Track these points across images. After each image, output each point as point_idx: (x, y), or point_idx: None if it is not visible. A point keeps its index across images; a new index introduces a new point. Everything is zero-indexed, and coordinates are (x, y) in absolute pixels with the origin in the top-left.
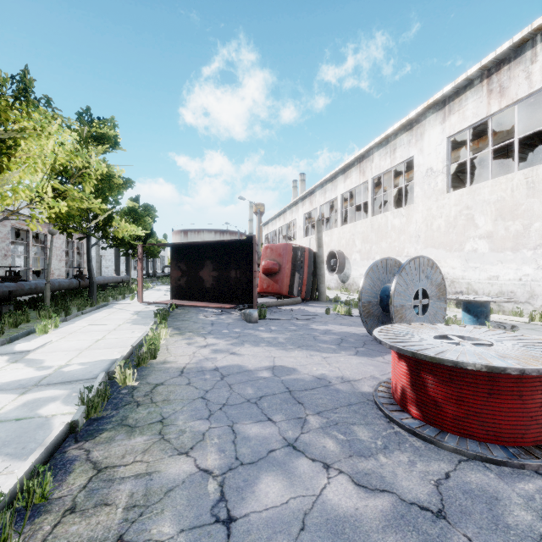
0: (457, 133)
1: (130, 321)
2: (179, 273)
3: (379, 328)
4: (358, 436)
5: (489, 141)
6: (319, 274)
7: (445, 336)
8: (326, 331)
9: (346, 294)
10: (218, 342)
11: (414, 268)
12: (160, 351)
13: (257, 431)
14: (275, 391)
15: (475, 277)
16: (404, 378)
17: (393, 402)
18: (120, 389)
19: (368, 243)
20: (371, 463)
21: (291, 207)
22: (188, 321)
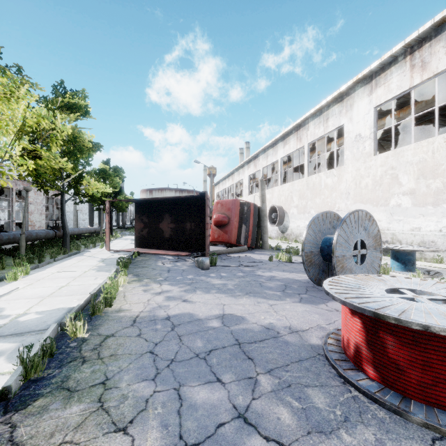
0: (383, 103)
1: (96, 268)
2: (141, 225)
3: (328, 280)
4: (314, 403)
5: (409, 111)
6: (263, 226)
7: (396, 289)
8: (271, 277)
9: (285, 242)
10: (172, 289)
11: (354, 221)
12: (117, 299)
13: (204, 396)
14: (225, 344)
15: (399, 228)
16: (358, 335)
17: (345, 358)
18: (70, 341)
19: (304, 199)
20: (333, 444)
21: (238, 170)
22: (147, 268)
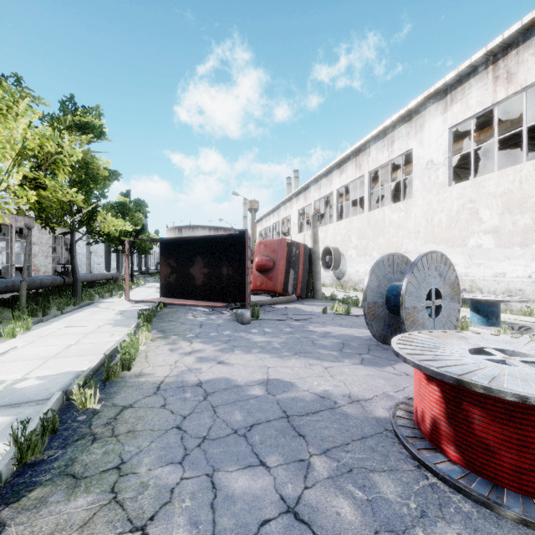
0: (460, 123)
1: (112, 322)
2: (168, 270)
3: (397, 337)
4: (382, 493)
5: (491, 132)
6: (315, 271)
7: (481, 349)
8: (325, 334)
9: (342, 291)
10: (204, 348)
11: (427, 265)
12: (137, 360)
13: (244, 485)
14: (269, 417)
15: (479, 274)
16: (436, 406)
17: (419, 435)
18: (77, 414)
19: (365, 239)
20: None
21: (285, 203)
22: (175, 322)
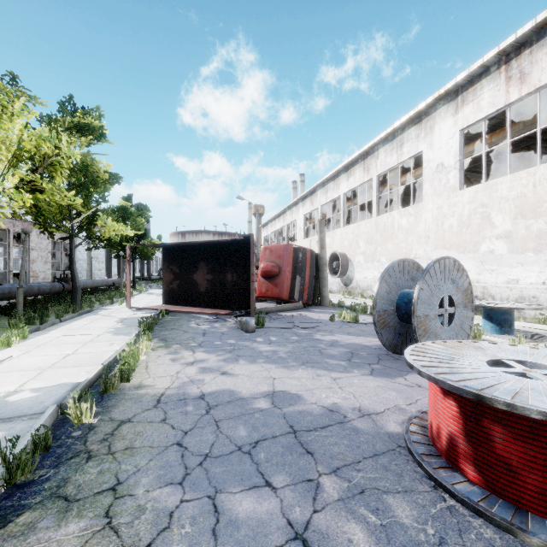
0: (471, 125)
1: (112, 330)
2: (171, 276)
3: (410, 348)
4: (397, 517)
5: (503, 134)
6: (322, 277)
7: (499, 361)
8: (333, 342)
9: (350, 298)
10: (208, 357)
11: (439, 271)
12: (137, 371)
13: (249, 508)
14: (275, 432)
15: (492, 280)
16: (453, 422)
17: (434, 452)
18: (72, 429)
19: (373, 244)
20: None
21: (291, 208)
22: (177, 330)
